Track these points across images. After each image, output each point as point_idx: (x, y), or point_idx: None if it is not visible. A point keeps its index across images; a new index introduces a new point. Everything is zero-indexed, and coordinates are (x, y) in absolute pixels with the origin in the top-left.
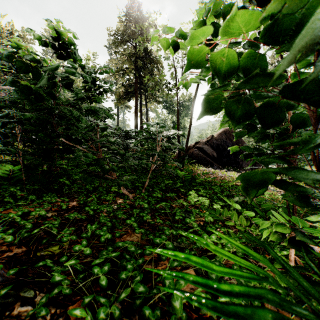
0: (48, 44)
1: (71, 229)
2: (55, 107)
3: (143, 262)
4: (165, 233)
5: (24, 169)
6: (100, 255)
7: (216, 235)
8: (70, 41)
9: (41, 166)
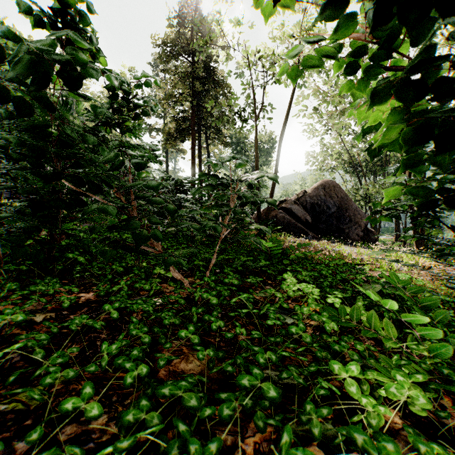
0: (44, 22)
1: (69, 351)
2: (51, 124)
3: (215, 424)
4: (257, 361)
5: (5, 237)
6: (121, 423)
7: (358, 365)
8: (84, 19)
9: (37, 233)
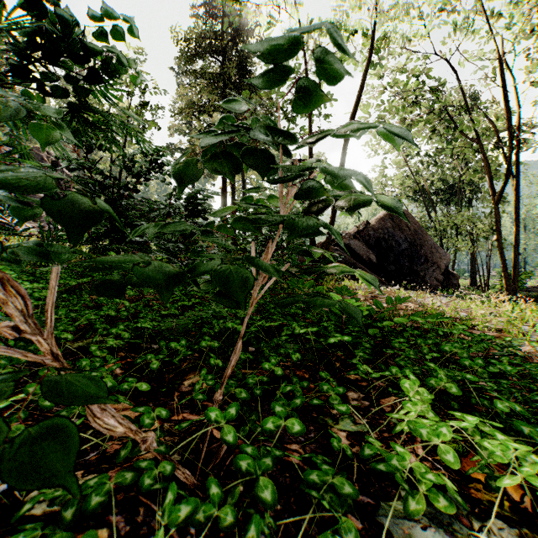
0: None
1: None
2: None
3: None
4: None
5: None
6: None
7: None
8: None
9: None
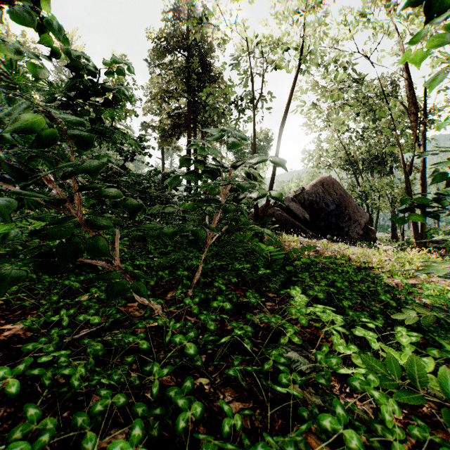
0: None
1: None
2: None
3: None
4: None
5: None
6: None
7: None
8: None
9: None
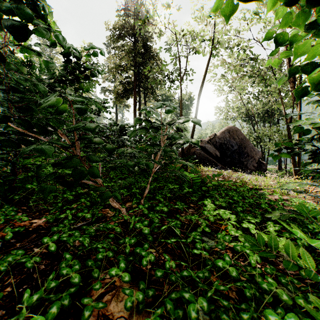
0: None
1: None
2: None
3: None
4: (189, 317)
5: None
6: None
7: (297, 317)
8: None
9: (1, 167)
